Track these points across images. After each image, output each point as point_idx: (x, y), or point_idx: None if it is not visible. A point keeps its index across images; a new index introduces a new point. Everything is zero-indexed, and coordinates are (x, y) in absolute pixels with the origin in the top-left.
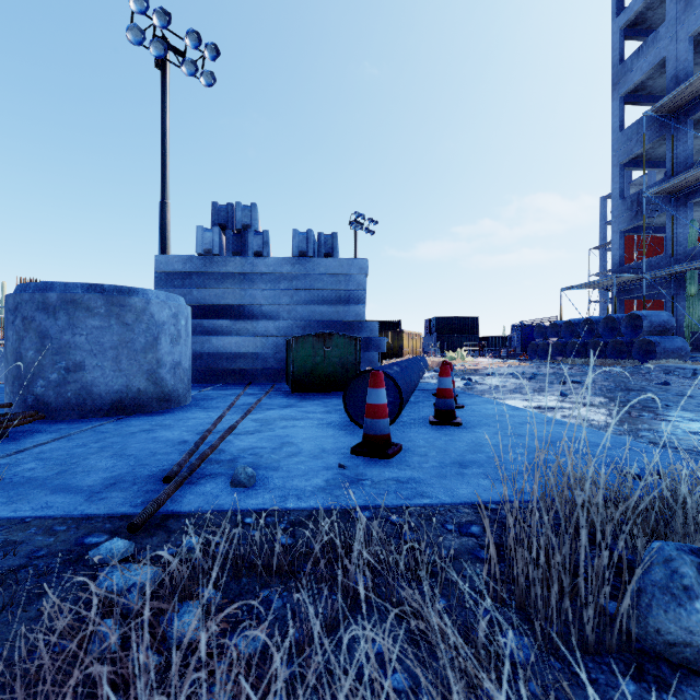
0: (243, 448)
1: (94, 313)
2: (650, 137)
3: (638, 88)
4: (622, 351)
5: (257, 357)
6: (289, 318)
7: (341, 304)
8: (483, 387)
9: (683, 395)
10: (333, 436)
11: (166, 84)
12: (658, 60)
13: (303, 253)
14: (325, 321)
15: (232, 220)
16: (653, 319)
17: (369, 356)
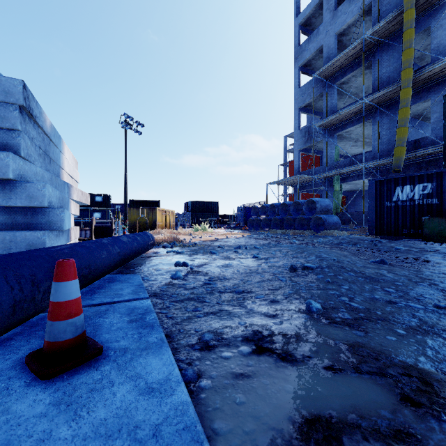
0: None
1: None
2: (315, 93)
3: (308, 63)
4: (304, 224)
5: None
6: None
7: None
8: (197, 281)
9: (442, 289)
10: None
11: None
12: (319, 46)
13: None
14: None
15: None
16: (322, 204)
17: (26, 236)
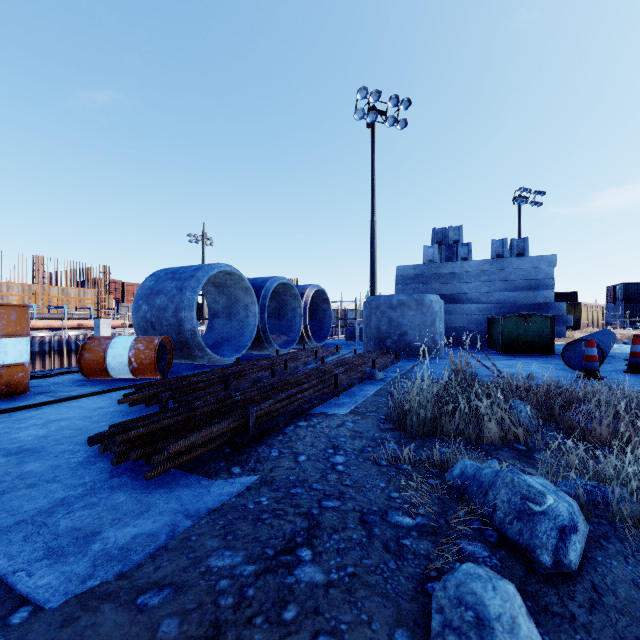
0: (513, 372)
1: (411, 308)
2: None
3: None
4: None
5: (464, 329)
6: (487, 302)
7: (531, 290)
8: None
9: None
10: (558, 372)
11: (374, 138)
12: None
13: (499, 255)
14: (517, 303)
15: (445, 238)
16: None
17: (556, 329)
